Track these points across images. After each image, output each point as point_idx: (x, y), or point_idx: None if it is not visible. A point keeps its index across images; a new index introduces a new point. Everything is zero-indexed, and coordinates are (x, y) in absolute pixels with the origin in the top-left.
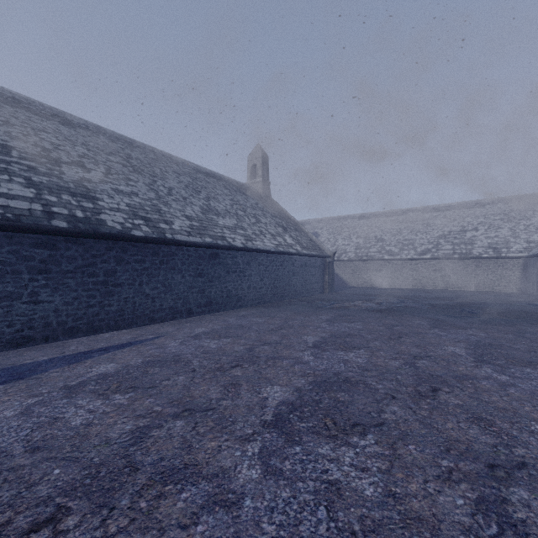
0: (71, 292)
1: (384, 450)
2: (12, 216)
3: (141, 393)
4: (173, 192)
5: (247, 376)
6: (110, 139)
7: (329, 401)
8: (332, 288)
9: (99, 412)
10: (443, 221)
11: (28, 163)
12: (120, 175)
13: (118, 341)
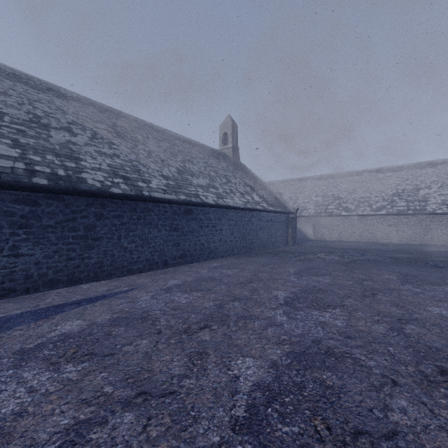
0: (52, 245)
1: None
2: None
3: (96, 364)
4: (152, 155)
5: (216, 341)
6: (99, 110)
7: (314, 385)
8: (295, 241)
9: (40, 392)
10: (396, 180)
11: (18, 127)
12: (104, 139)
13: (93, 293)
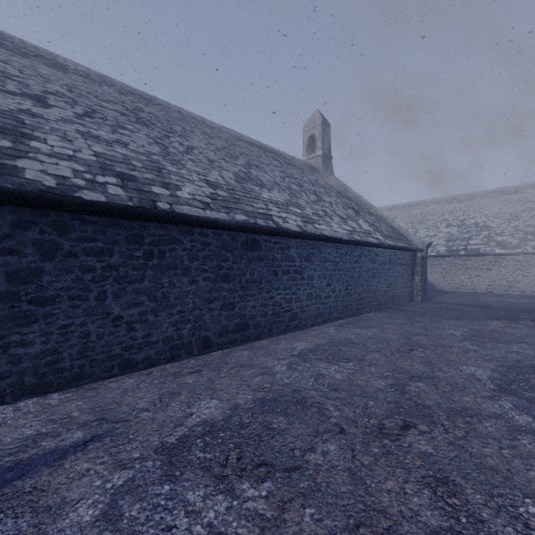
0: None
1: None
2: None
3: None
4: (194, 152)
5: None
6: (118, 92)
7: None
8: (424, 295)
9: None
10: None
11: None
12: (108, 121)
13: None
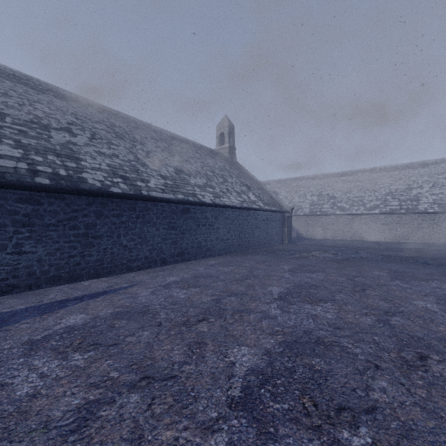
0: (54, 243)
1: None
2: None
3: (101, 353)
4: (150, 155)
5: (213, 332)
6: (97, 111)
7: (303, 370)
8: (290, 240)
9: (51, 377)
10: (390, 180)
11: (19, 128)
12: (104, 140)
13: (94, 290)
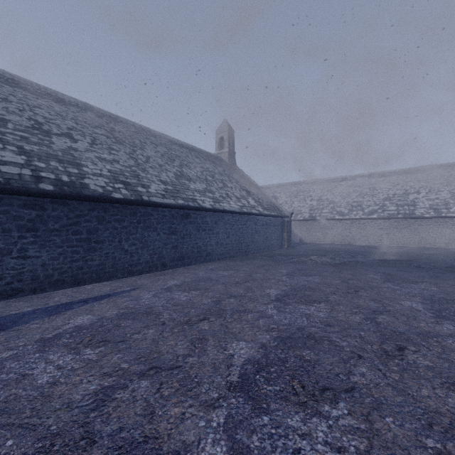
0: (57, 248)
1: (359, 424)
2: (2, 180)
3: (111, 348)
4: (150, 160)
5: (214, 330)
6: (97, 115)
7: (295, 360)
8: (289, 244)
9: (67, 368)
10: (388, 185)
11: (21, 134)
12: (104, 145)
13: (98, 293)
